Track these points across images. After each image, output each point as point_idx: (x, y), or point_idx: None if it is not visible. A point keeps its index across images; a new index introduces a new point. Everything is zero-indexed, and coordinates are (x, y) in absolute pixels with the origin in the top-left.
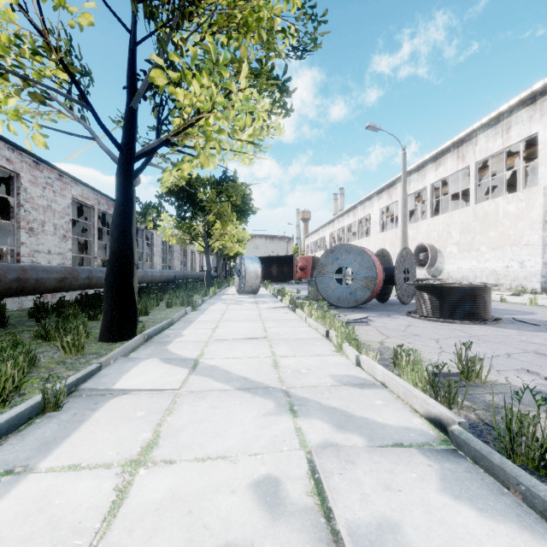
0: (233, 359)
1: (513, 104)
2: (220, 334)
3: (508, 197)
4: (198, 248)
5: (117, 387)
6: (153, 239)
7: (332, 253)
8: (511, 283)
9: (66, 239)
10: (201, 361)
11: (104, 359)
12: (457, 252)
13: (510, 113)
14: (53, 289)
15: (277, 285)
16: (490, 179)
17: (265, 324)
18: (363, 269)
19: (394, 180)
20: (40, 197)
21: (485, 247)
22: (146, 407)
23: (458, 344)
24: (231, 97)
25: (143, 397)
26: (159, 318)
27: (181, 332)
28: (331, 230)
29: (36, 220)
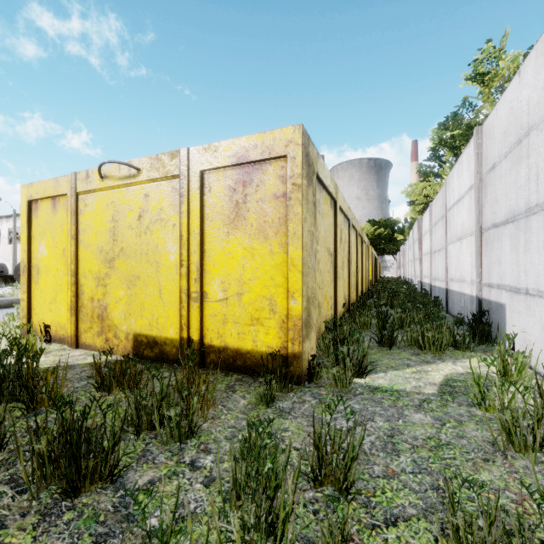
0: None
1: None
2: None
3: None
4: None
5: None
6: None
7: None
8: None
9: None
10: None
11: None
12: None
13: None
14: None
15: None
16: None
17: None
18: None
19: (18, 214)
20: None
21: None
22: None
23: None
24: None
25: None
26: None
27: None
28: None
29: None
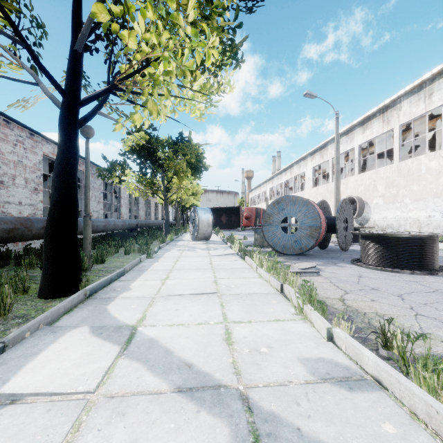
0: (178, 327)
1: (435, 72)
2: (168, 288)
3: (430, 154)
4: (159, 200)
5: (5, 390)
6: (120, 193)
7: (278, 204)
8: (433, 231)
9: (37, 192)
10: (139, 331)
11: (13, 334)
12: (383, 203)
13: (432, 80)
14: (1, 240)
15: (226, 232)
16: (413, 139)
17: (216, 274)
18: (308, 219)
19: (325, 143)
20: (11, 152)
21: (409, 199)
22: (28, 440)
23: (428, 303)
24: (178, 32)
25: (36, 410)
26: (113, 266)
27: (129, 284)
28: (271, 185)
29: (6, 174)
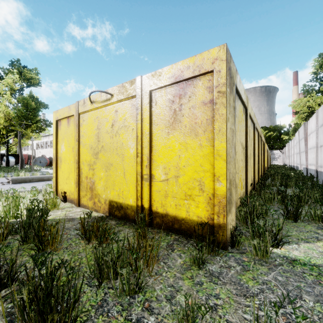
0: None
1: None
2: None
3: None
4: None
5: None
6: None
7: (39, 158)
8: None
9: None
10: None
11: None
12: None
13: None
14: None
15: None
16: None
17: None
18: (45, 161)
19: None
20: None
21: None
22: None
23: None
24: (26, 143)
25: None
26: None
27: None
28: (37, 141)
29: None
